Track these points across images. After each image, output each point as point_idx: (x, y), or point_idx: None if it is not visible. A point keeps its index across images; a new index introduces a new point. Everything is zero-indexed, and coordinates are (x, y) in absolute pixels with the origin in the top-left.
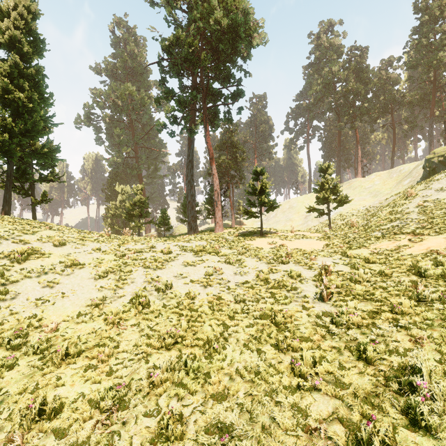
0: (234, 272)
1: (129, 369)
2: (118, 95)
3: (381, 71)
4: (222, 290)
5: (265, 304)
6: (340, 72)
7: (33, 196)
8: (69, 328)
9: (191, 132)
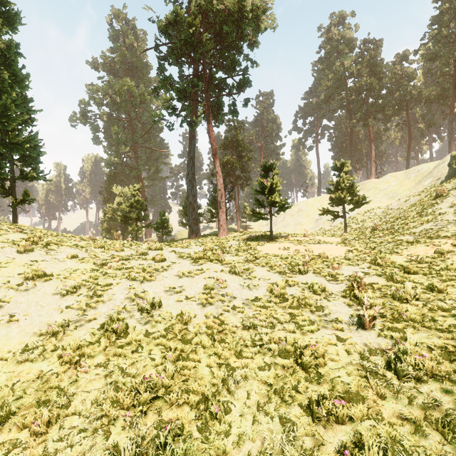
0: (241, 284)
1: (76, 450)
2: (116, 91)
3: (396, 65)
4: (226, 310)
5: (283, 332)
6: (352, 67)
7: (14, 196)
8: (4, 371)
9: (192, 125)
